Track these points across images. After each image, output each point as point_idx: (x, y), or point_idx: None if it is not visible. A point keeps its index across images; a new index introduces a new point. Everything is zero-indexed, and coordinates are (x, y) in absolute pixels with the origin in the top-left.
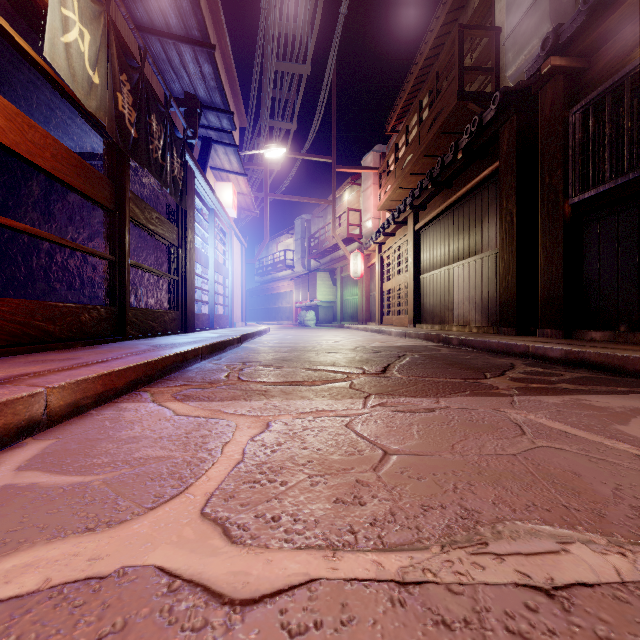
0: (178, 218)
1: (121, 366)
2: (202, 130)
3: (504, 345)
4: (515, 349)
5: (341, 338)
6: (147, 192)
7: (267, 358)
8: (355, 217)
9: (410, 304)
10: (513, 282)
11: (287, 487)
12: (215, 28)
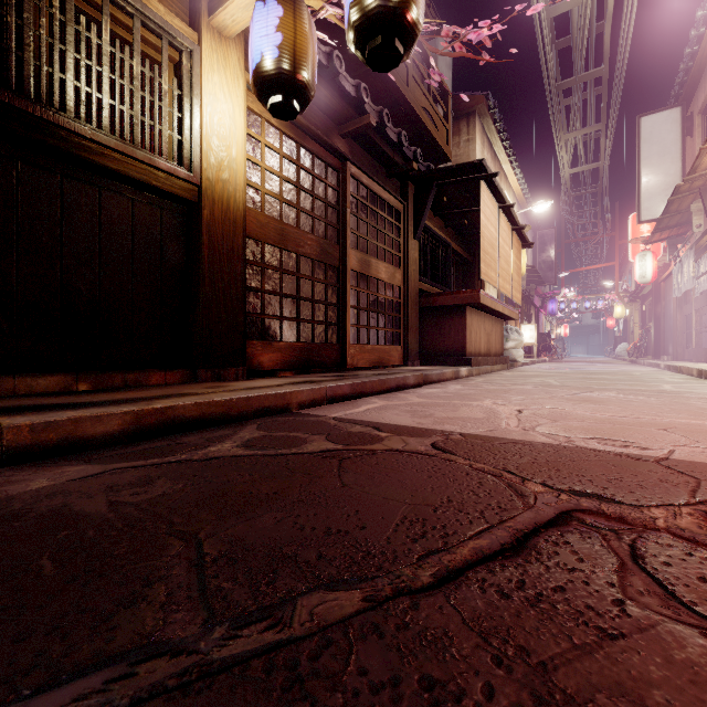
0: None
1: None
2: None
3: None
4: None
5: None
6: None
7: None
8: None
9: None
10: None
11: None
12: None
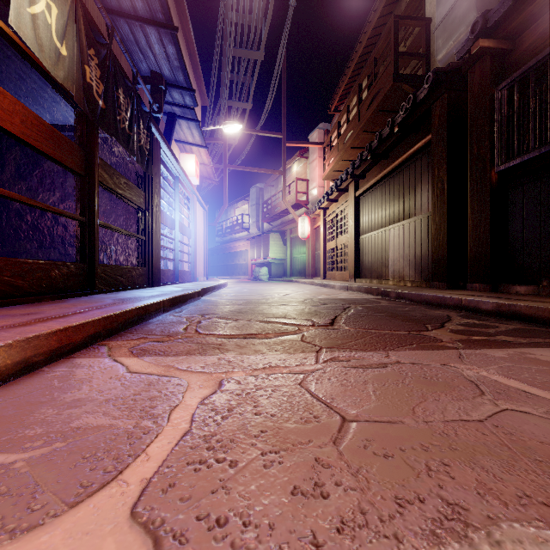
0: (145, 184)
1: (79, 321)
2: (167, 106)
3: (438, 298)
4: (449, 302)
5: (291, 291)
6: (117, 161)
7: (224, 310)
8: (302, 186)
9: (351, 261)
10: (444, 242)
11: (237, 469)
12: (179, 17)
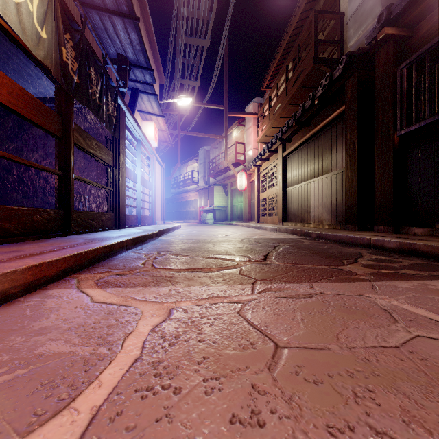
0: (113, 145)
1: (52, 258)
2: (131, 83)
3: (351, 238)
4: (360, 241)
5: (231, 232)
6: (90, 126)
7: (176, 248)
8: (241, 148)
9: (279, 208)
10: (355, 192)
11: (180, 396)
12: (141, 11)
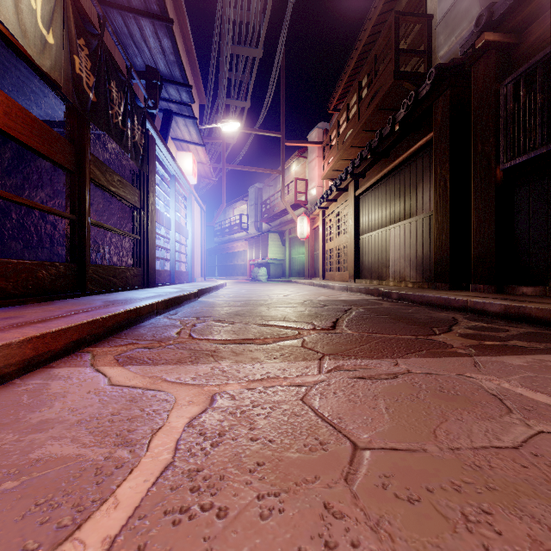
0: (140, 182)
1: (59, 326)
2: (163, 103)
3: (442, 299)
4: (453, 303)
5: (290, 292)
6: (111, 158)
7: (221, 312)
8: (301, 186)
9: (351, 262)
10: (447, 241)
11: (226, 521)
12: (176, 13)
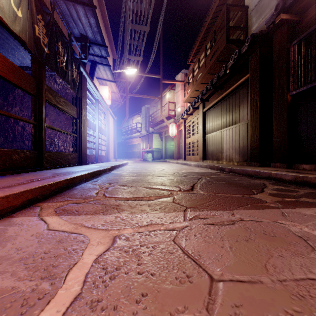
0: (77, 102)
1: (19, 190)
2: (91, 56)
3: (256, 172)
4: (262, 174)
5: (165, 167)
6: (60, 88)
7: (124, 180)
8: (172, 106)
9: (200, 150)
10: (257, 138)
11: None
12: (99, 4)
